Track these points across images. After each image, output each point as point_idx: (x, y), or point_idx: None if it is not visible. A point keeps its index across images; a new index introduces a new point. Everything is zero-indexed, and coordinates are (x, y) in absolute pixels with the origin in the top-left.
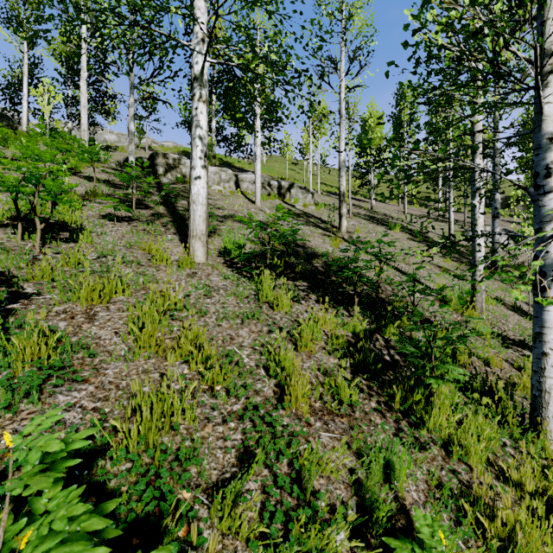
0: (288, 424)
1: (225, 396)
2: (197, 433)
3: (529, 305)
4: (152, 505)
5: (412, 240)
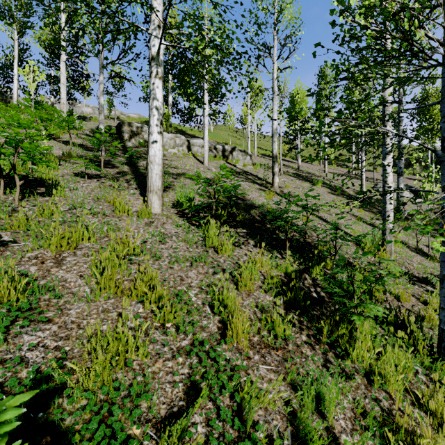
0: (230, 358)
1: (175, 332)
2: (149, 368)
3: (429, 247)
4: (103, 444)
5: (332, 194)
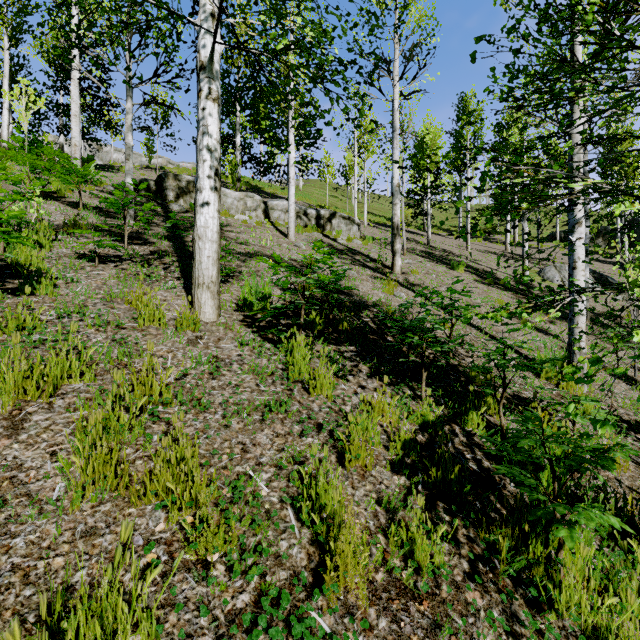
0: (331, 635)
1: (225, 574)
2: None
3: (635, 369)
4: None
5: (480, 283)
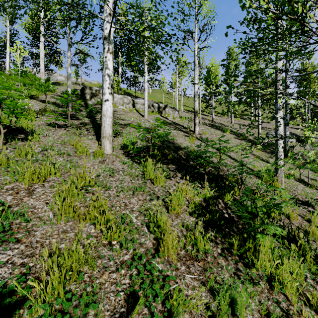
0: (162, 270)
1: (119, 248)
2: (97, 280)
3: (308, 178)
4: None
5: (237, 139)
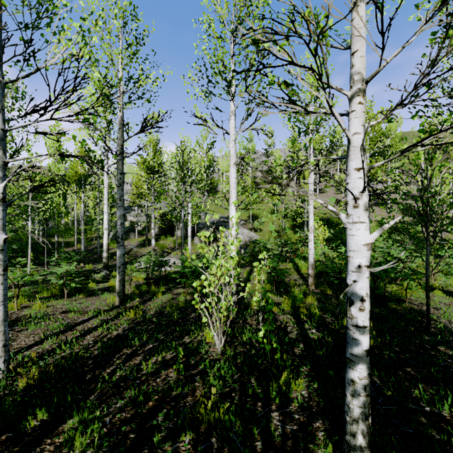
0: None
1: None
2: None
3: None
4: None
5: None
